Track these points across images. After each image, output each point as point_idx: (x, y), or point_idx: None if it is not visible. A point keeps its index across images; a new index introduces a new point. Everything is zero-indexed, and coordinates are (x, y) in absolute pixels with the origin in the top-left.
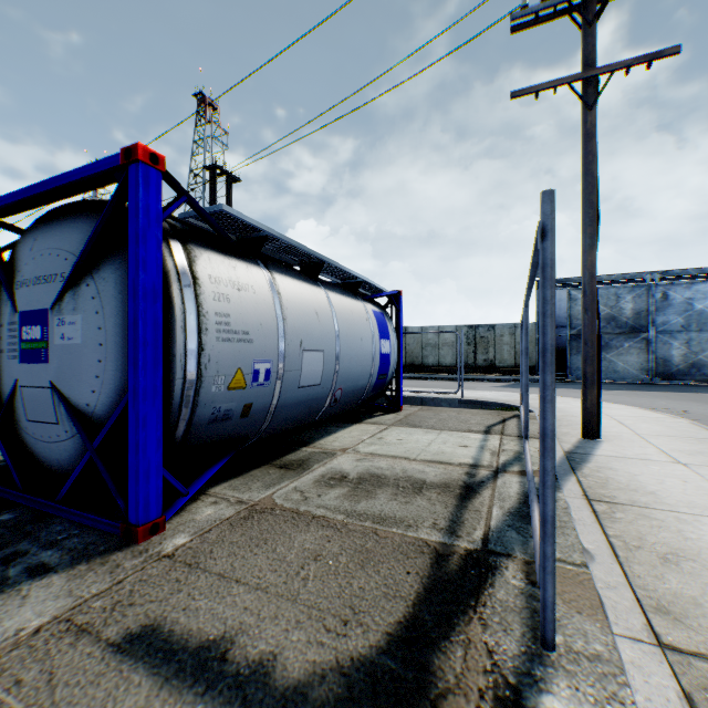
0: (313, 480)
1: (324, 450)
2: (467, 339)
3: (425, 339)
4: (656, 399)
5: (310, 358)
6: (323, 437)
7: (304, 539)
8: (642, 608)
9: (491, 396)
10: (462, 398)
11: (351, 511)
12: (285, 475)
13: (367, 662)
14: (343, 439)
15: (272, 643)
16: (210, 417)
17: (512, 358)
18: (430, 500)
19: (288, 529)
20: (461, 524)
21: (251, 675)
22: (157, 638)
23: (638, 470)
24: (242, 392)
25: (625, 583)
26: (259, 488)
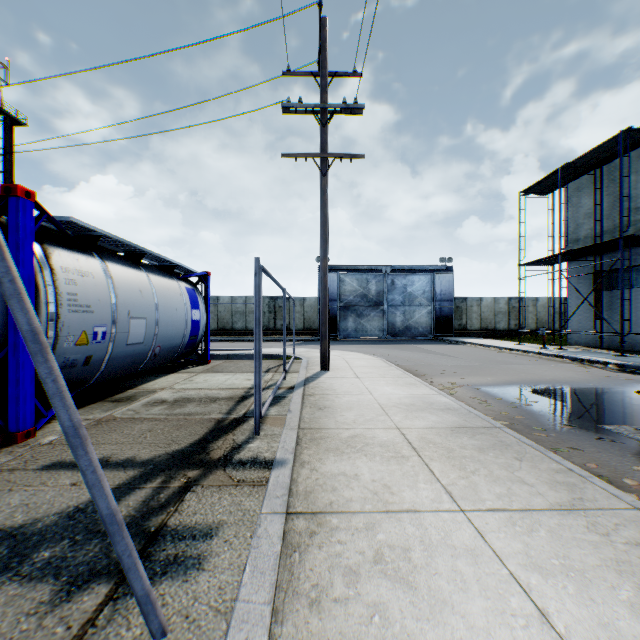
0: (142, 405)
1: (147, 390)
2: (269, 308)
3: (235, 307)
4: (380, 349)
5: (136, 324)
6: (145, 383)
7: (142, 426)
8: (299, 422)
9: (280, 351)
10: None
11: (170, 414)
12: (119, 404)
13: (180, 450)
14: (162, 383)
15: (133, 454)
16: (63, 365)
17: (302, 324)
18: (220, 404)
19: (129, 425)
20: (235, 410)
21: (125, 462)
22: (66, 464)
23: (337, 382)
24: (86, 347)
25: (299, 417)
26: (100, 412)
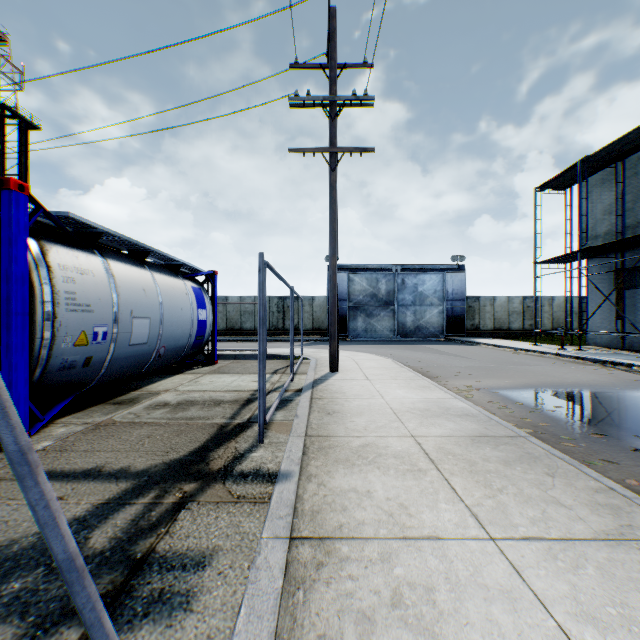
0: (143, 408)
1: (151, 392)
2: (278, 308)
3: (243, 307)
4: (390, 349)
5: (139, 324)
6: (149, 384)
7: (141, 432)
8: (307, 428)
9: (288, 351)
10: (267, 354)
11: (172, 418)
12: (121, 407)
13: (179, 459)
14: (166, 384)
15: (128, 463)
16: (60, 366)
17: (311, 324)
18: (224, 408)
19: (128, 430)
20: (239, 415)
21: (118, 472)
22: (56, 474)
23: (346, 384)
24: (86, 348)
25: (306, 423)
26: (100, 415)
